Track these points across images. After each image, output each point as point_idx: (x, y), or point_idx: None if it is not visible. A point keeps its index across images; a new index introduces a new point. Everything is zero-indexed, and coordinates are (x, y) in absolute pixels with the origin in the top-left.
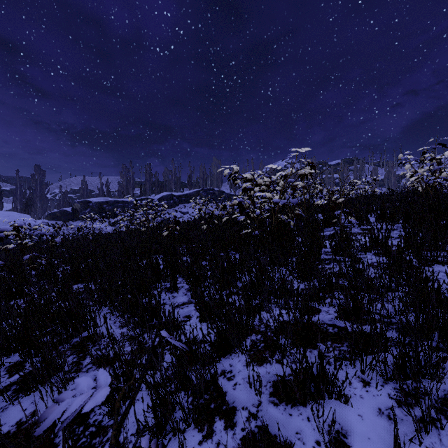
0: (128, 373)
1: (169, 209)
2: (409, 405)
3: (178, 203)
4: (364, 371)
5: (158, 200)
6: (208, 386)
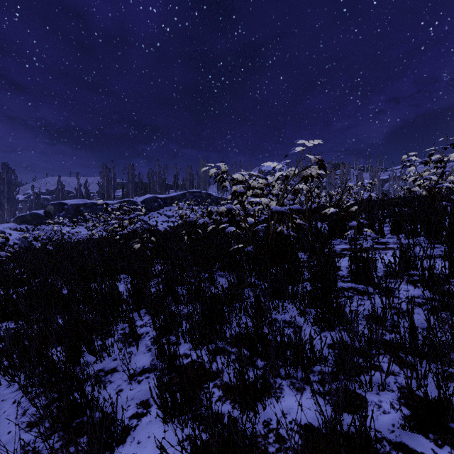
0: None
1: (153, 212)
2: None
3: (162, 206)
4: None
5: (141, 203)
6: None
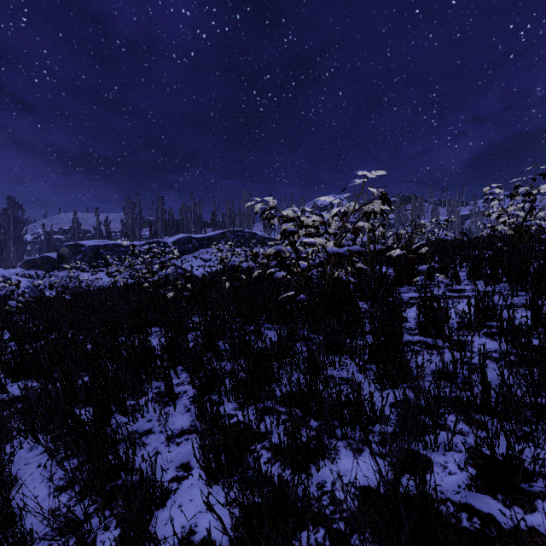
0: None
1: (187, 255)
2: None
3: (198, 247)
4: None
5: (173, 244)
6: None
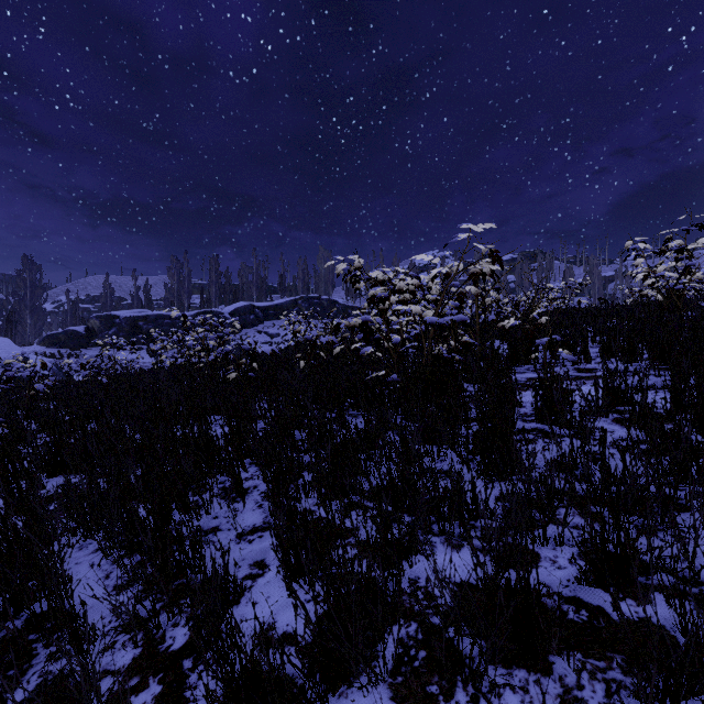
0: None
1: (248, 329)
2: None
3: (262, 319)
4: None
5: (230, 314)
6: None
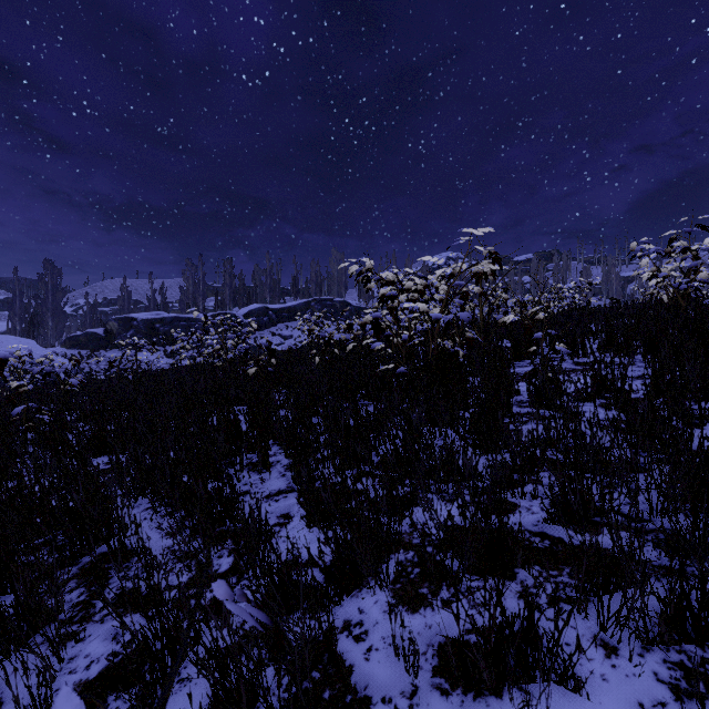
0: (172, 630)
1: (262, 331)
2: (697, 697)
3: (276, 321)
4: (605, 626)
5: (244, 317)
6: (319, 654)
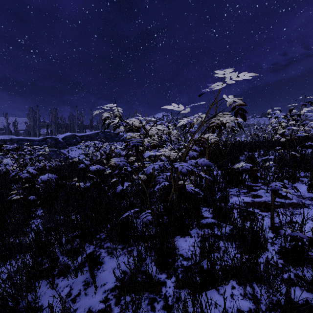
0: None
1: (72, 147)
2: None
3: (80, 142)
4: None
5: (62, 139)
6: None
